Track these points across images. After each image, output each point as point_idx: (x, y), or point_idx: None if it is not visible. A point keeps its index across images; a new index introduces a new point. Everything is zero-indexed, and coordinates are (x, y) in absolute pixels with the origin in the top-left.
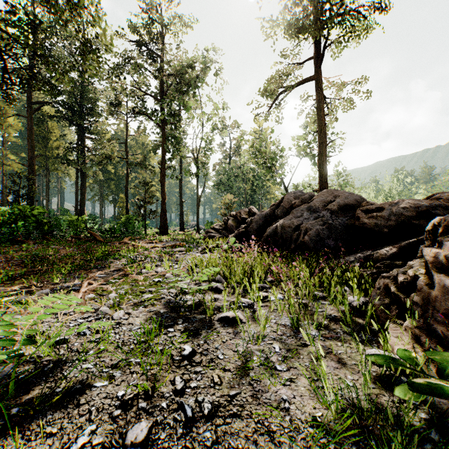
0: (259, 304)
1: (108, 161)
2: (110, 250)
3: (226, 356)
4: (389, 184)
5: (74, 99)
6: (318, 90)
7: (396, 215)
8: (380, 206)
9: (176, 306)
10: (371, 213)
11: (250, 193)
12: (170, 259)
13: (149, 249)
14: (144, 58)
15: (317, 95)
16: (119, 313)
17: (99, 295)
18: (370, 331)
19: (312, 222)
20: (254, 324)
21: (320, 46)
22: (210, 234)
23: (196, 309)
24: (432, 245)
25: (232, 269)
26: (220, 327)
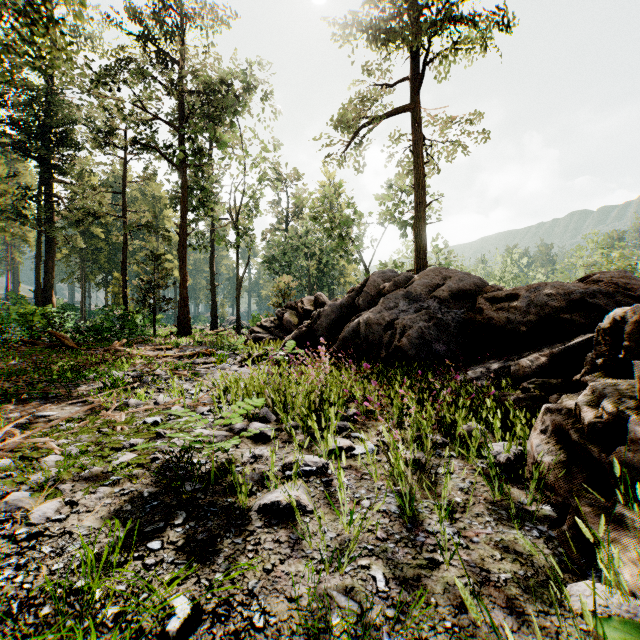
0: (339, 476)
1: (93, 219)
2: (84, 364)
3: (270, 619)
4: (501, 266)
5: (34, 117)
6: (413, 127)
7: (537, 306)
8: (513, 292)
9: (177, 480)
10: (500, 303)
11: (316, 275)
12: (178, 382)
13: (155, 360)
14: (151, 59)
15: (412, 134)
16: (47, 508)
17: (26, 459)
18: (541, 515)
19: (412, 317)
20: (329, 514)
21: (417, 65)
22: (255, 335)
23: (218, 482)
24: (608, 352)
25: (288, 398)
26: (262, 529)
